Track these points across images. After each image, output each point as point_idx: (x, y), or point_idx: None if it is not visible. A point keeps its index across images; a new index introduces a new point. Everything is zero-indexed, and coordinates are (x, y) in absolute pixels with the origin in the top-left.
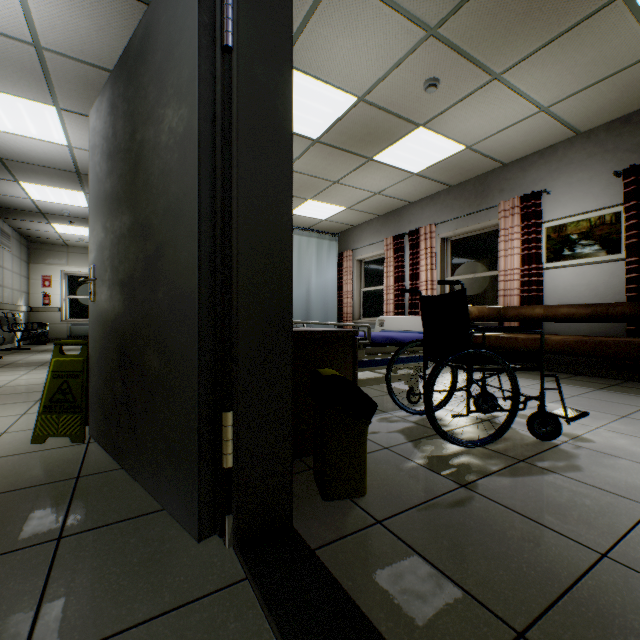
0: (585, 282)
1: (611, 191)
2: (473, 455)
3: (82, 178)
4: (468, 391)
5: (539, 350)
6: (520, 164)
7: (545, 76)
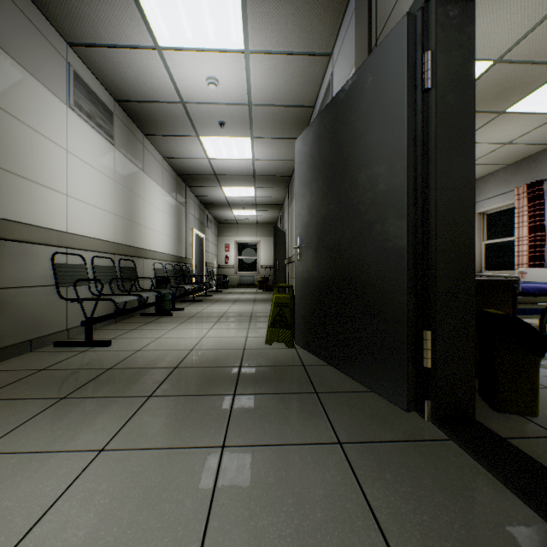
0: None
1: None
2: None
3: (255, 178)
4: None
5: None
6: None
7: None
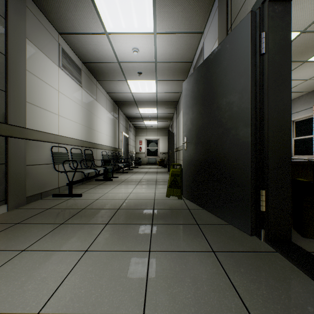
0: None
1: None
2: None
3: (157, 103)
4: None
5: None
6: None
7: None
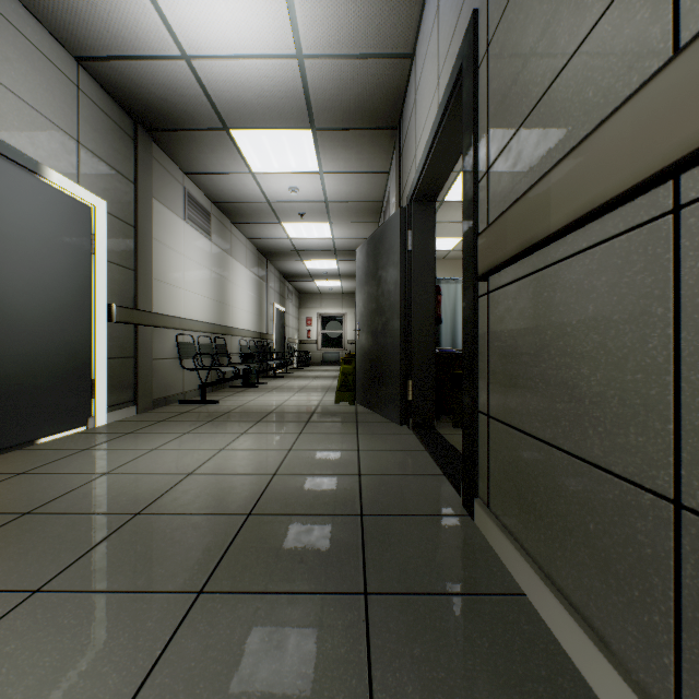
0: None
1: None
2: None
3: (336, 253)
4: None
5: None
6: None
7: None
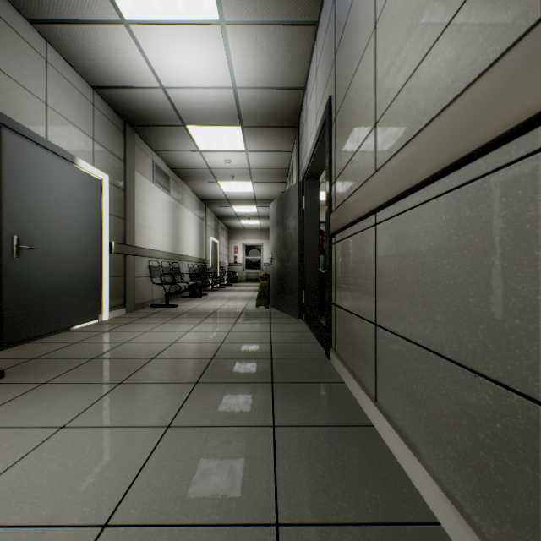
0: None
1: None
2: None
3: (256, 201)
4: None
5: None
6: None
7: None
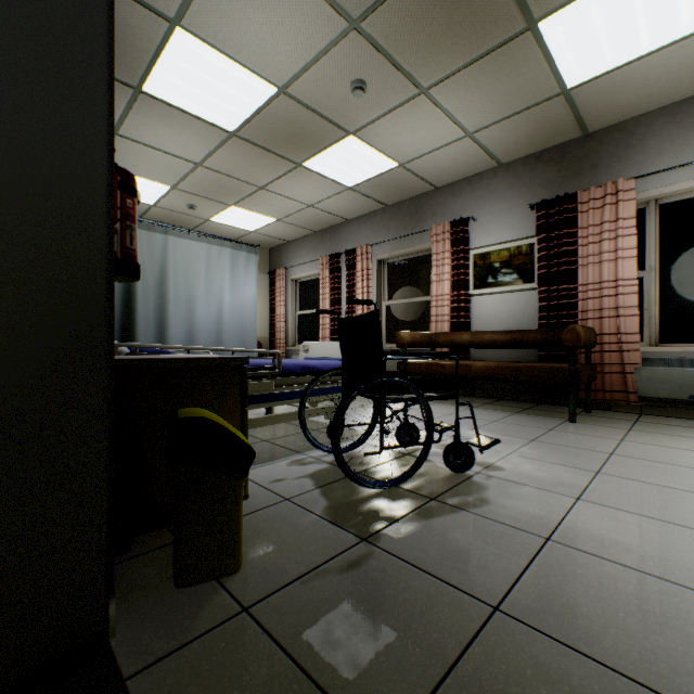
0: (506, 309)
1: (527, 223)
2: (384, 498)
3: None
4: (382, 425)
5: (454, 377)
6: (451, 189)
7: (469, 99)
